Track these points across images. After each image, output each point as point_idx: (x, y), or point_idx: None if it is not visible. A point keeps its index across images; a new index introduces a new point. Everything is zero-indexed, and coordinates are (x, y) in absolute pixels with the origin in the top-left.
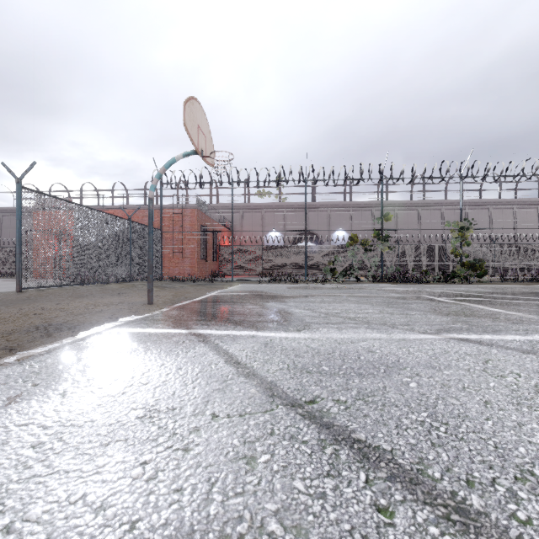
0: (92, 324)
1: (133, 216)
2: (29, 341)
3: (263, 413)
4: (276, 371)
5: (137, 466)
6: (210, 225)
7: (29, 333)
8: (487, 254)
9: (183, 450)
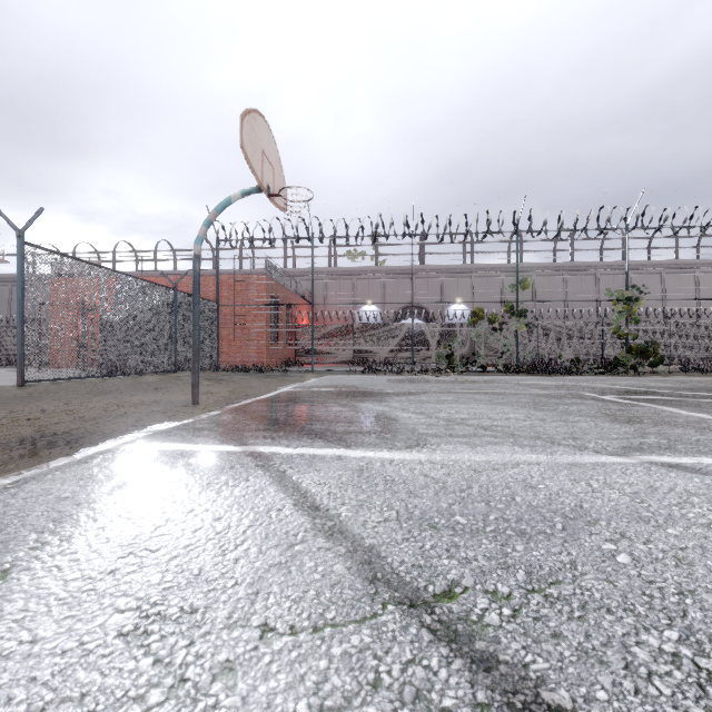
0: (103, 436)
1: (181, 284)
2: None
3: (357, 623)
4: (379, 525)
5: None
6: (283, 296)
7: (5, 451)
8: (659, 335)
9: None
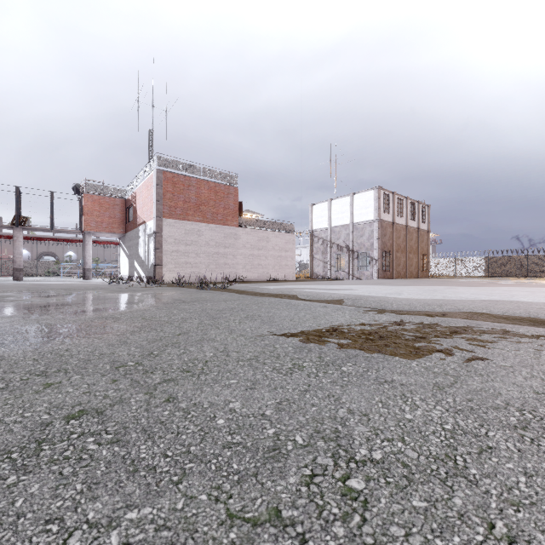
0: None
1: None
2: None
3: None
4: None
5: None
6: None
7: None
8: None
9: None
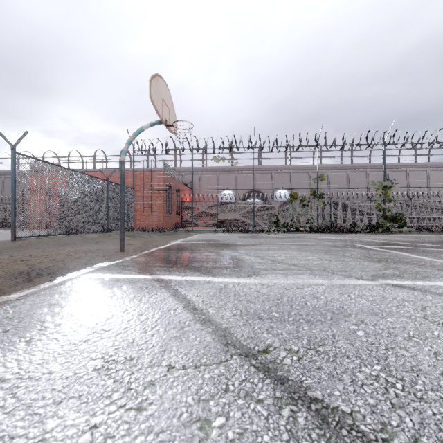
0: (69, 270)
1: (111, 177)
2: (10, 286)
3: (217, 364)
4: (230, 317)
5: (86, 431)
6: (174, 185)
7: (12, 278)
8: (405, 209)
9: (135, 410)
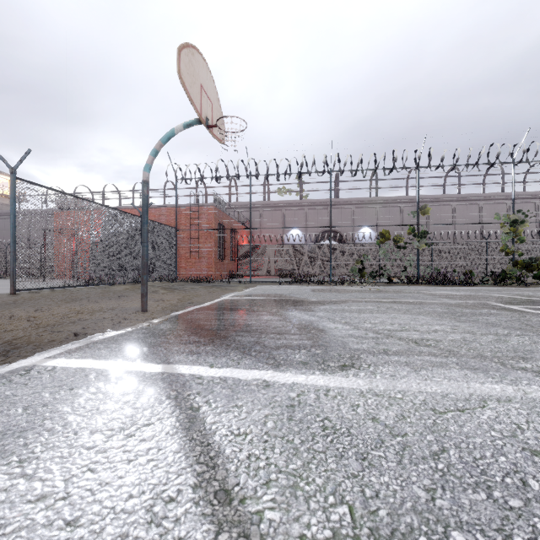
0: (37, 347)
1: (150, 214)
2: None
3: None
4: None
5: None
6: (228, 223)
7: None
8: (535, 253)
9: None
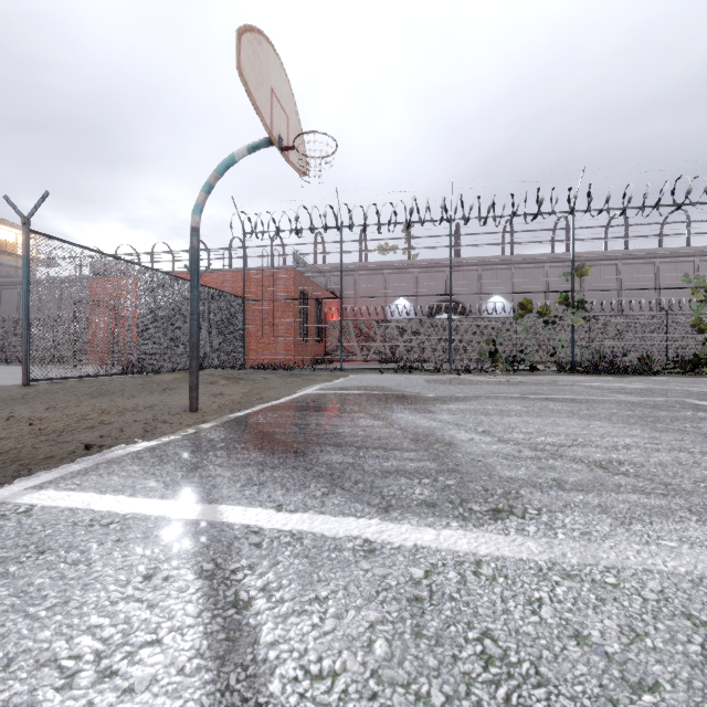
0: (23, 468)
1: (210, 280)
2: None
3: None
4: None
5: None
6: (312, 292)
7: None
8: None
9: None
